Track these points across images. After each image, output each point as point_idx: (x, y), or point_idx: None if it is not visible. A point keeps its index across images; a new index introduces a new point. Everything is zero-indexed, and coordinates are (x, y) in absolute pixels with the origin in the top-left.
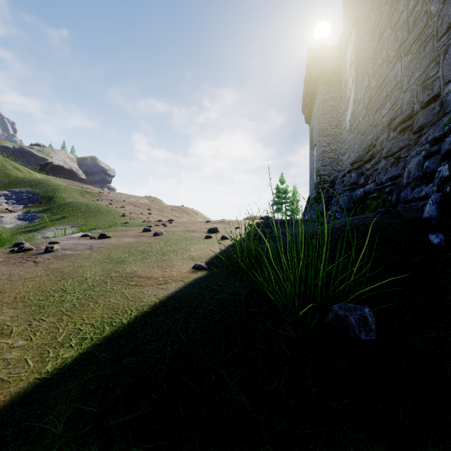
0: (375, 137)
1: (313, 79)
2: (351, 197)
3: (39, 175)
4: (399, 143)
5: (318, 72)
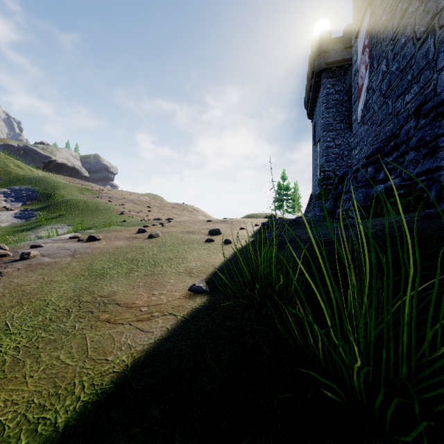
0: (398, 127)
1: (317, 72)
2: (367, 194)
3: (40, 173)
4: (435, 130)
5: (323, 65)
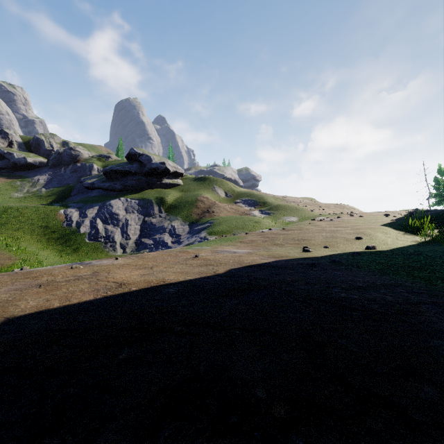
0: None
1: None
2: None
3: (242, 189)
4: None
5: None
